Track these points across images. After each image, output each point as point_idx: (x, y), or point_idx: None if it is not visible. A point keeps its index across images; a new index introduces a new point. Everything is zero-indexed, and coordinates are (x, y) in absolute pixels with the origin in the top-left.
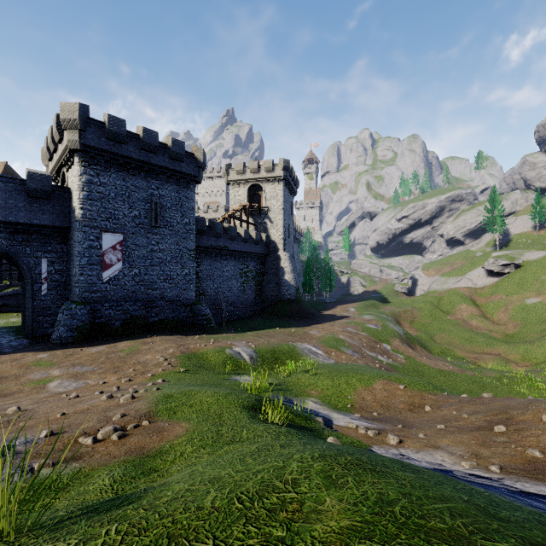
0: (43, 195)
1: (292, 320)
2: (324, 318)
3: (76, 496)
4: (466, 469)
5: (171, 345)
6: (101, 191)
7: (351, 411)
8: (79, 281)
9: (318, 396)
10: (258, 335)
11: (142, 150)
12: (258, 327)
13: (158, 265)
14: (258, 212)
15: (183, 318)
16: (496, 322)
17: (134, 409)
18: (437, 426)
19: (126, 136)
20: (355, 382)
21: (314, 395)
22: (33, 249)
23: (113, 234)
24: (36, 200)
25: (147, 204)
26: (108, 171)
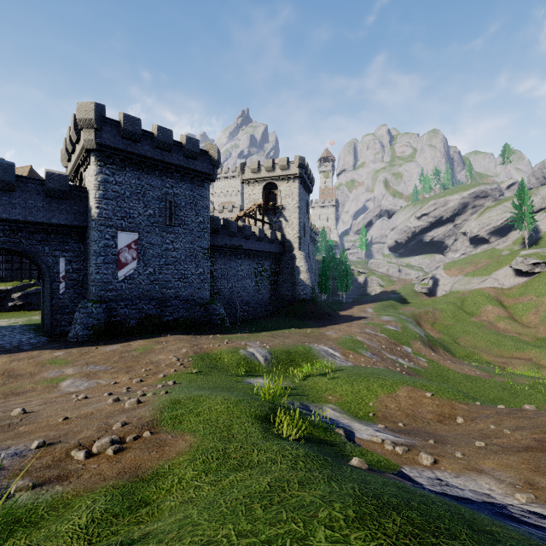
0: (60, 195)
1: (307, 320)
2: (341, 319)
3: (43, 539)
4: (522, 504)
5: (184, 345)
6: (116, 190)
7: (373, 421)
8: (95, 279)
9: (337, 402)
10: (273, 336)
11: (156, 149)
12: (272, 327)
13: (172, 264)
14: (272, 211)
15: (198, 318)
16: (526, 325)
17: (137, 417)
18: (475, 443)
19: (141, 134)
20: (376, 388)
21: (332, 401)
22: (52, 248)
23: (129, 233)
24: (54, 199)
25: (161, 203)
26: (124, 170)
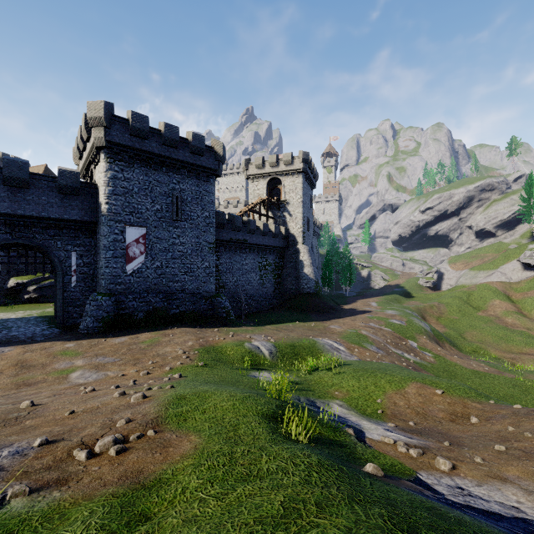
0: (72, 191)
1: (311, 314)
2: (345, 312)
3: None
4: None
5: (190, 338)
6: (125, 186)
7: (382, 418)
8: (105, 273)
9: (343, 398)
10: (278, 329)
11: (163, 145)
12: (277, 320)
13: (179, 258)
14: (277, 206)
15: (203, 311)
16: None
17: (142, 413)
18: (494, 446)
19: (149, 131)
20: (384, 384)
21: (339, 397)
22: (64, 243)
23: (137, 227)
24: (66, 196)
25: (168, 198)
26: (132, 166)
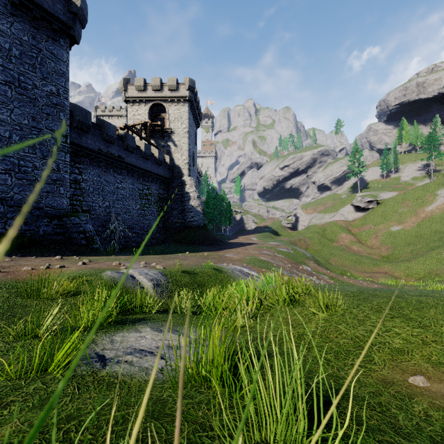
0: None
1: (200, 246)
2: (233, 244)
3: None
4: None
5: None
6: None
7: None
8: None
9: None
10: (165, 258)
11: None
12: (162, 252)
13: None
14: (160, 134)
15: (45, 235)
16: (371, 247)
17: None
18: None
19: None
20: None
21: None
22: None
23: None
24: None
25: None
26: None
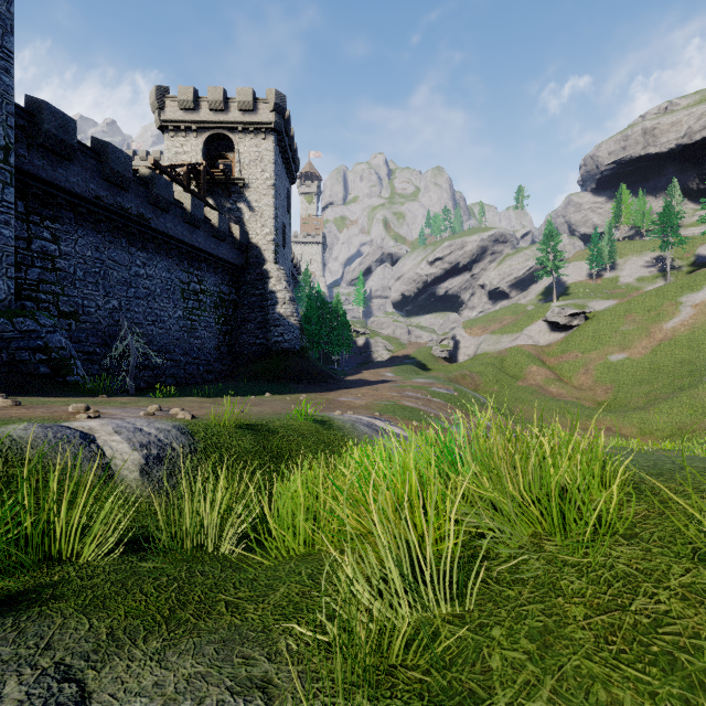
0: None
1: (295, 384)
2: (353, 382)
3: None
4: None
5: None
6: None
7: None
8: None
9: None
10: (217, 402)
11: None
12: (219, 393)
13: None
14: (224, 189)
15: None
16: (579, 388)
17: None
18: None
19: None
20: None
21: None
22: None
23: None
24: None
25: None
26: None
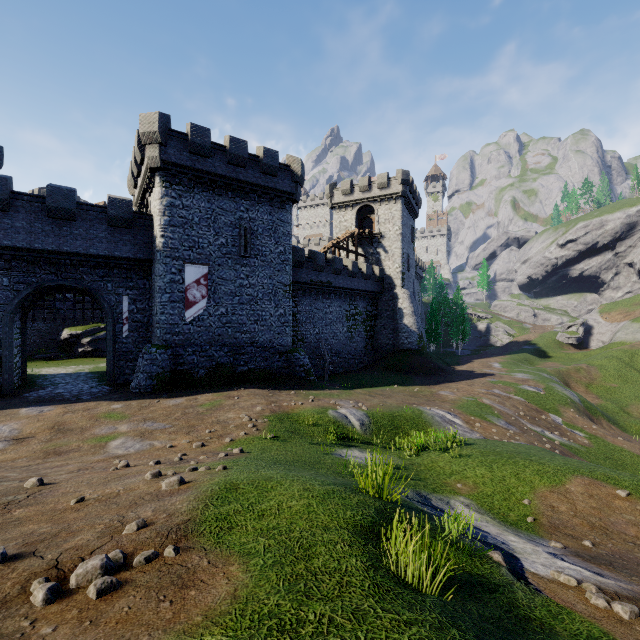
0: (123, 224)
1: (413, 376)
2: (458, 375)
3: None
4: None
5: (259, 402)
6: (183, 215)
7: (536, 531)
8: (160, 321)
9: (470, 494)
10: (371, 394)
11: (229, 164)
12: (369, 383)
13: (247, 303)
14: (368, 241)
15: (277, 369)
16: None
17: (167, 511)
18: None
19: (211, 148)
20: (531, 476)
21: (463, 492)
22: (115, 285)
23: (197, 266)
24: (117, 229)
25: (235, 229)
26: (192, 191)
